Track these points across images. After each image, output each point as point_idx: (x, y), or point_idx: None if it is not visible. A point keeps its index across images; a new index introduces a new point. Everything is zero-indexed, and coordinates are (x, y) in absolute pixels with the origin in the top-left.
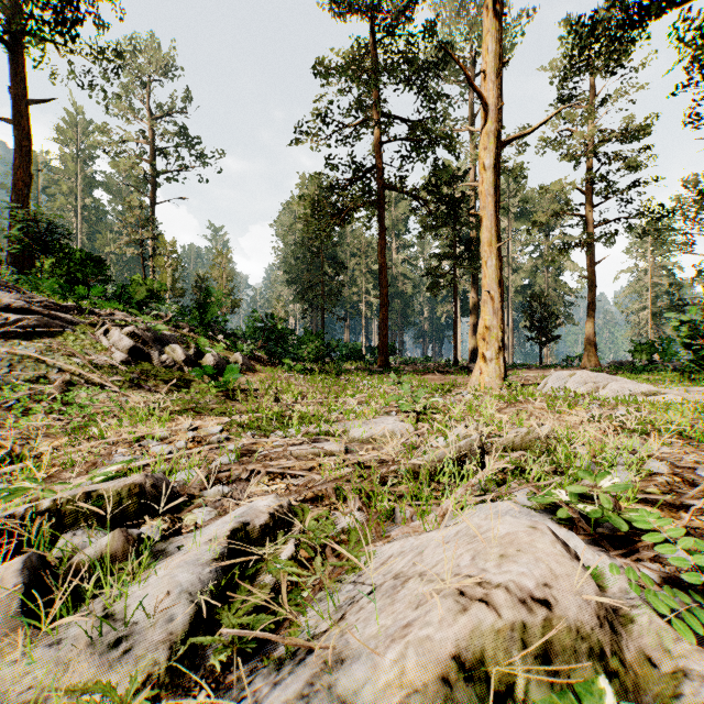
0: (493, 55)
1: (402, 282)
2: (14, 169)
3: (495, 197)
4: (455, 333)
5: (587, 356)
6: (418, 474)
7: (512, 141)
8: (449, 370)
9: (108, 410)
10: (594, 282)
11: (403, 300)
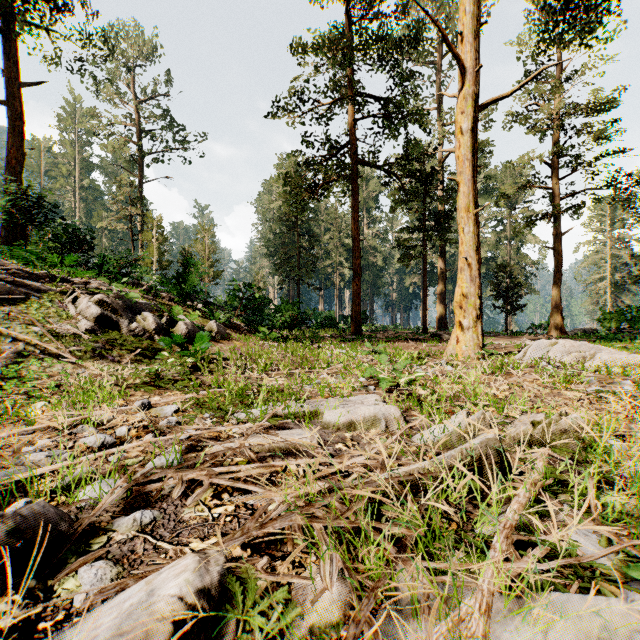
0: (470, 16)
1: (372, 255)
2: (8, 148)
3: (473, 162)
4: (425, 302)
5: (554, 324)
6: (417, 487)
7: (490, 104)
8: (420, 337)
9: (58, 385)
10: (560, 252)
11: (373, 272)
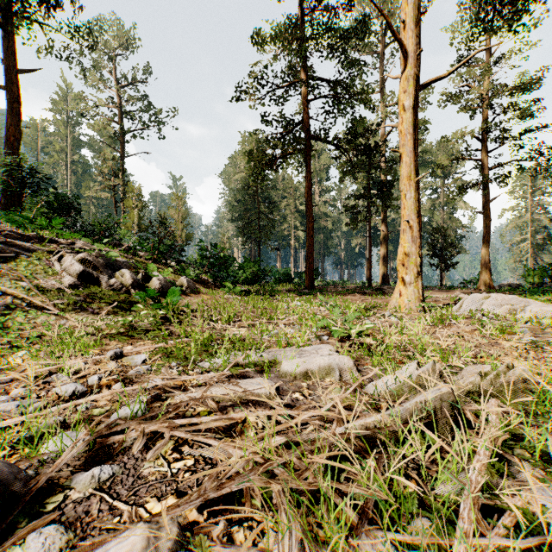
0: (412, 5)
1: (323, 219)
2: (7, 127)
3: (414, 135)
4: (370, 260)
5: (483, 280)
6: (373, 440)
7: (429, 84)
8: (365, 291)
9: (41, 335)
10: (489, 216)
11: (324, 234)
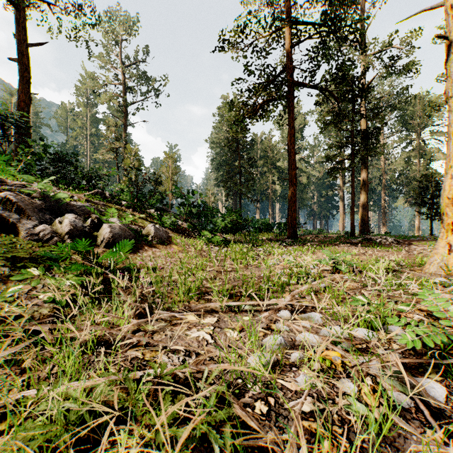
0: None
1: (298, 175)
2: (18, 94)
3: None
4: (353, 209)
5: None
6: None
7: None
8: (353, 241)
9: None
10: None
11: (299, 188)
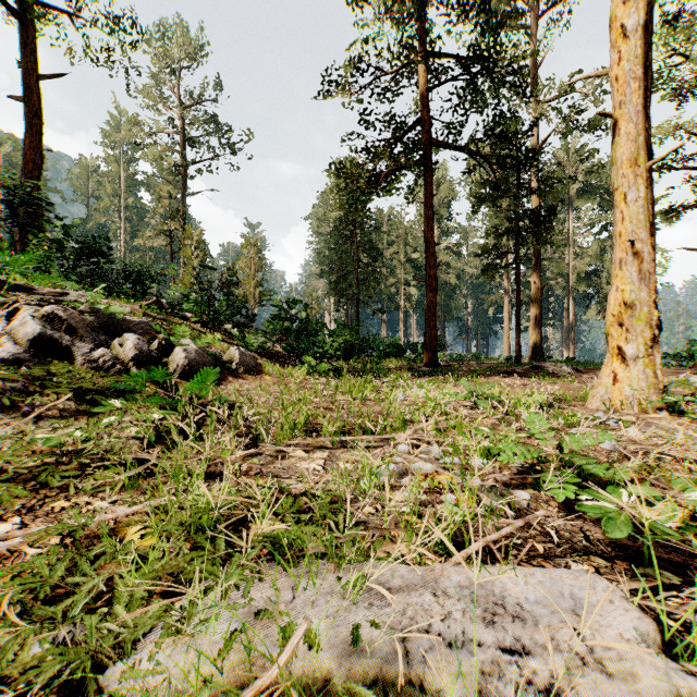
0: None
1: (444, 272)
2: (24, 150)
3: (644, 81)
4: (518, 325)
5: None
6: None
7: None
8: (516, 370)
9: None
10: None
11: (445, 292)
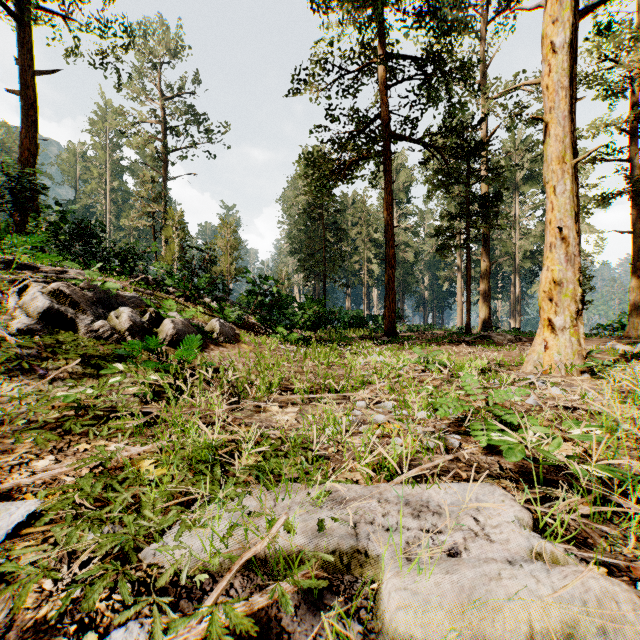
0: None
1: (403, 250)
2: (21, 139)
3: (570, 91)
4: (468, 299)
5: (632, 324)
6: None
7: (596, 7)
8: (466, 339)
9: None
10: None
11: (404, 268)
